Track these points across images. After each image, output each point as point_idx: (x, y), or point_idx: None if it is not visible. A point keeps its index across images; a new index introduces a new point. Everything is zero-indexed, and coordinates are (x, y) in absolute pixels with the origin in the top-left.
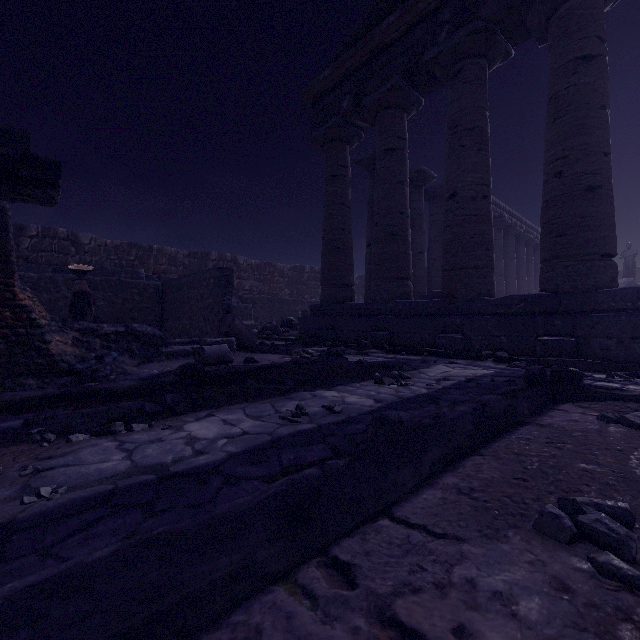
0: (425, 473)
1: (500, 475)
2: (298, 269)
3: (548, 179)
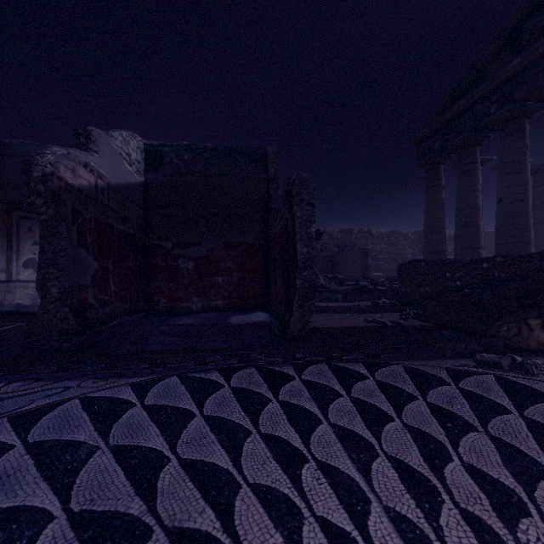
0: None
1: None
2: (420, 233)
3: None
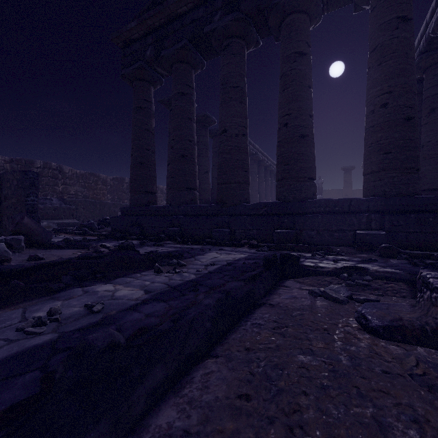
0: (137, 413)
1: (225, 393)
2: (119, 180)
3: (280, 127)
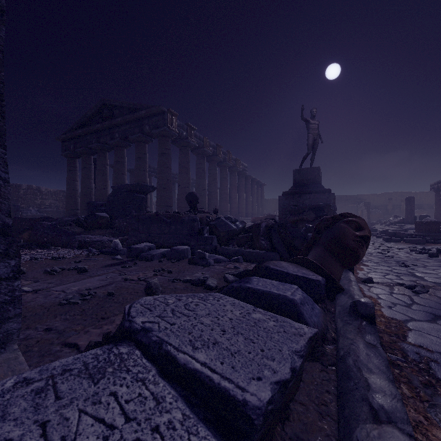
0: None
1: None
2: None
3: None
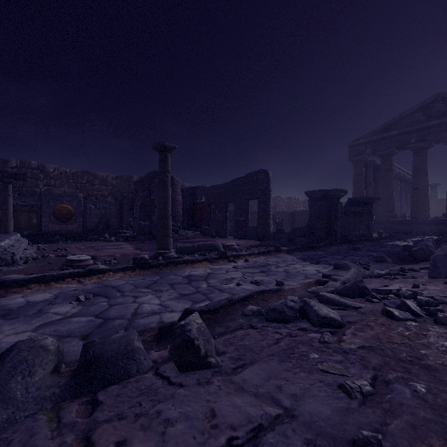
0: None
1: None
2: (289, 198)
3: None
